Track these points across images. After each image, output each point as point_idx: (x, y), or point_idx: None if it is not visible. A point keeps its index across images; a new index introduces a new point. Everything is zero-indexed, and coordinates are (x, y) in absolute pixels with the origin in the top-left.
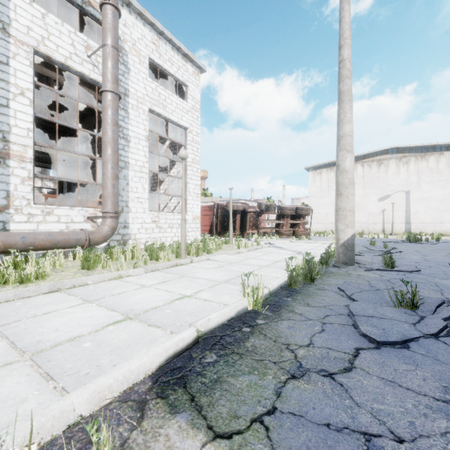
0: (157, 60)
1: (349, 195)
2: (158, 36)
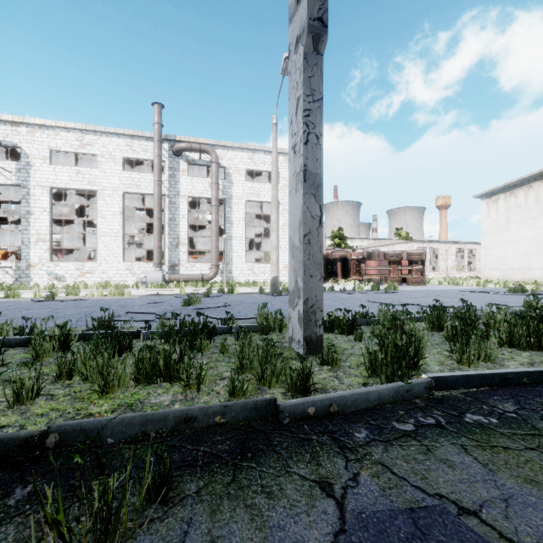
0: (252, 167)
1: (272, 255)
2: (253, 152)
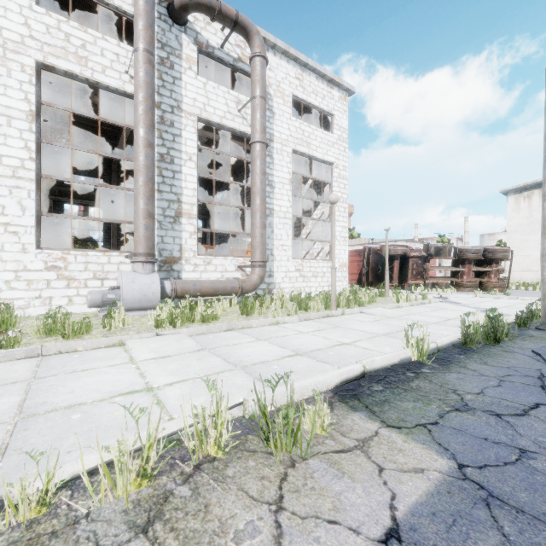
0: (301, 95)
1: None
2: (302, 69)
